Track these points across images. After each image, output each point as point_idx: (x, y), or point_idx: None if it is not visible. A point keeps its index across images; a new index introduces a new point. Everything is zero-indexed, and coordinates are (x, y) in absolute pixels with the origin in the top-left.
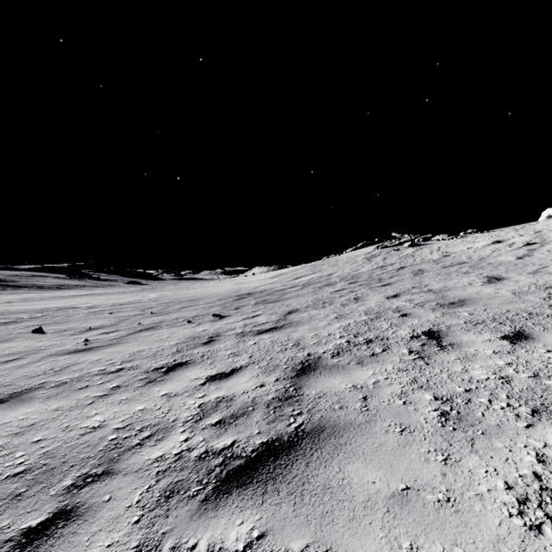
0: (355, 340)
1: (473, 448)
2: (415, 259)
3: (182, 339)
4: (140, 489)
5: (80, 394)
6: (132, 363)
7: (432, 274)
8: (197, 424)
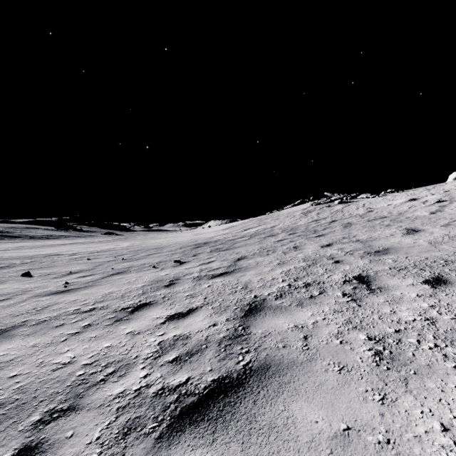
0: (295, 283)
1: (407, 388)
2: (344, 214)
3: (147, 282)
4: (100, 425)
5: (56, 332)
6: (103, 303)
7: (359, 227)
8: (156, 361)
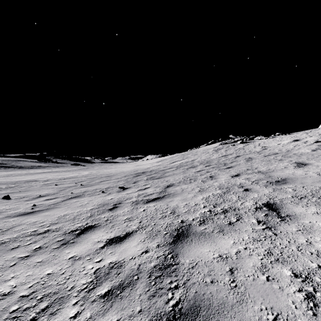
0: (215, 209)
1: None
2: (245, 151)
3: (95, 205)
4: None
5: (9, 255)
6: (57, 225)
7: (258, 161)
8: (88, 295)
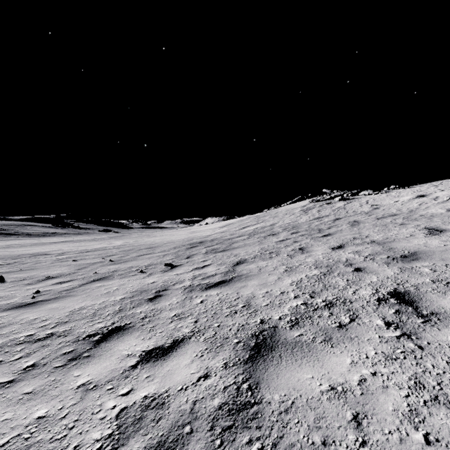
0: (313, 301)
1: None
2: (347, 211)
3: (129, 293)
4: None
5: None
6: (66, 326)
7: (369, 225)
8: None
